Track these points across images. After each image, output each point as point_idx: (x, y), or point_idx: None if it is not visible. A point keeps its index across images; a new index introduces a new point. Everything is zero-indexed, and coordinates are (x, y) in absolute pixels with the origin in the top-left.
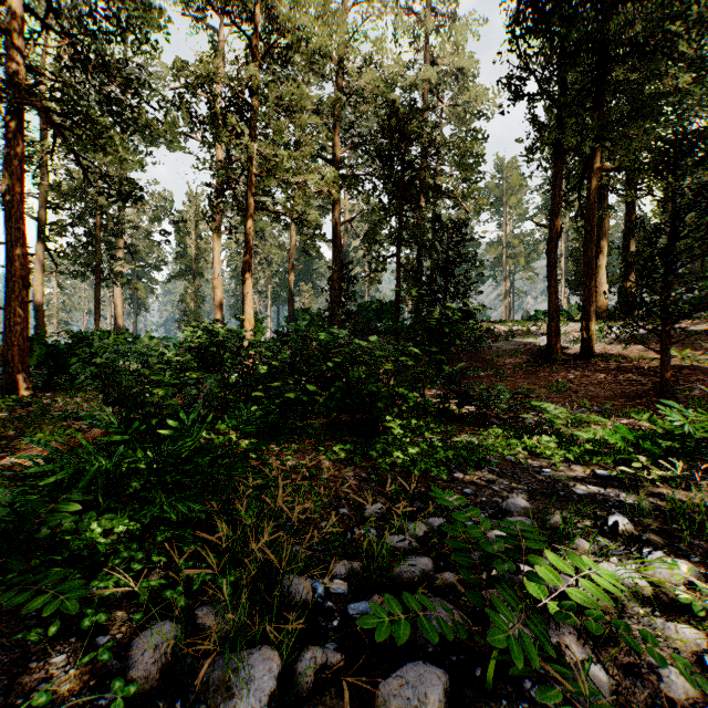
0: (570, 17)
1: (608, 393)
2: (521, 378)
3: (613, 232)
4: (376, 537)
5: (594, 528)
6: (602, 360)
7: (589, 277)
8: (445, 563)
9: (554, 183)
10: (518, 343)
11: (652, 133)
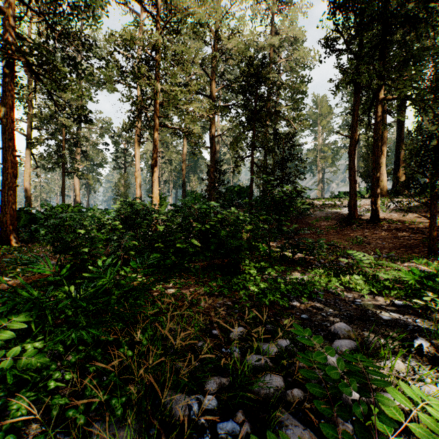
0: (363, 0)
1: (391, 245)
2: (332, 235)
3: (388, 142)
4: (239, 355)
5: (403, 348)
6: (385, 223)
7: (376, 169)
8: (293, 379)
9: (353, 108)
10: (329, 212)
11: (420, 73)
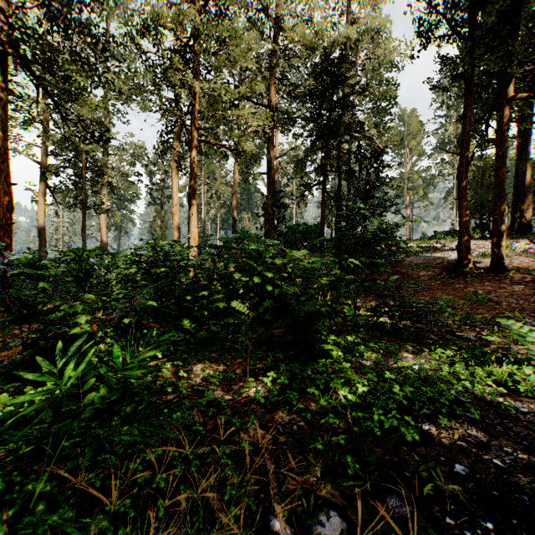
0: None
1: (532, 305)
2: (438, 290)
3: None
4: None
5: None
6: (513, 272)
7: (499, 197)
8: None
9: (465, 114)
10: (427, 258)
11: None
